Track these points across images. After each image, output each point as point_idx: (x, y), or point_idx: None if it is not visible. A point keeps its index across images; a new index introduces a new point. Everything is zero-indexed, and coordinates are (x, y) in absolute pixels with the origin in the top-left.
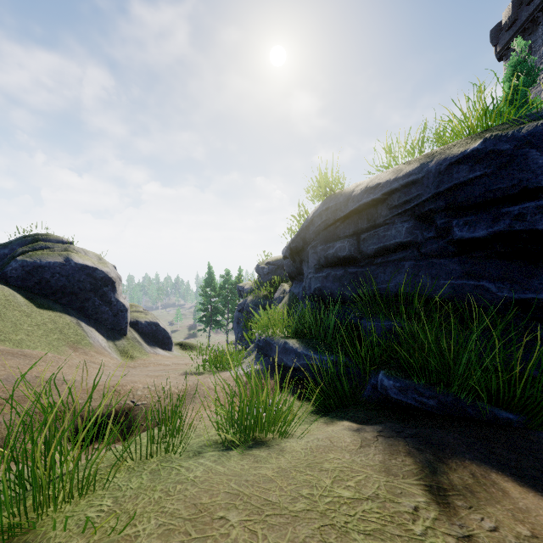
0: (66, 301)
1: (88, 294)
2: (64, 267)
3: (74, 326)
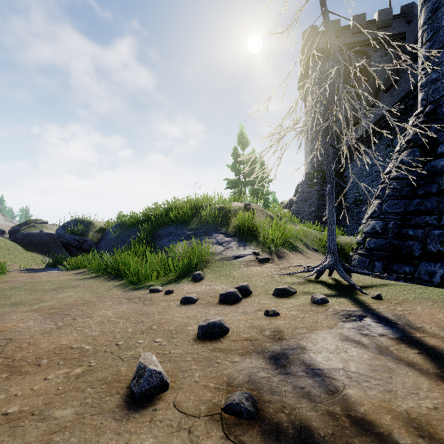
0: (41, 248)
1: (51, 245)
2: (40, 234)
3: (41, 258)
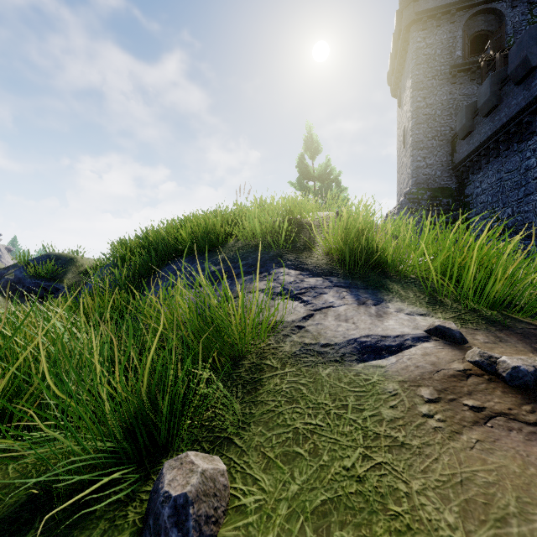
0: None
1: None
2: None
3: None
